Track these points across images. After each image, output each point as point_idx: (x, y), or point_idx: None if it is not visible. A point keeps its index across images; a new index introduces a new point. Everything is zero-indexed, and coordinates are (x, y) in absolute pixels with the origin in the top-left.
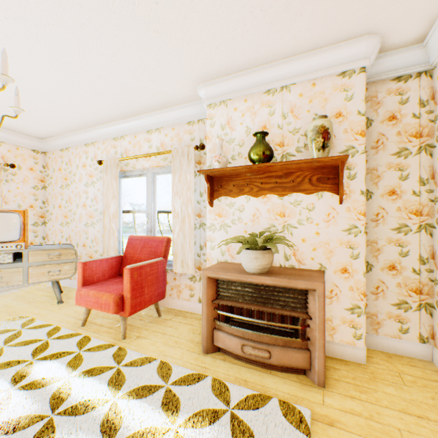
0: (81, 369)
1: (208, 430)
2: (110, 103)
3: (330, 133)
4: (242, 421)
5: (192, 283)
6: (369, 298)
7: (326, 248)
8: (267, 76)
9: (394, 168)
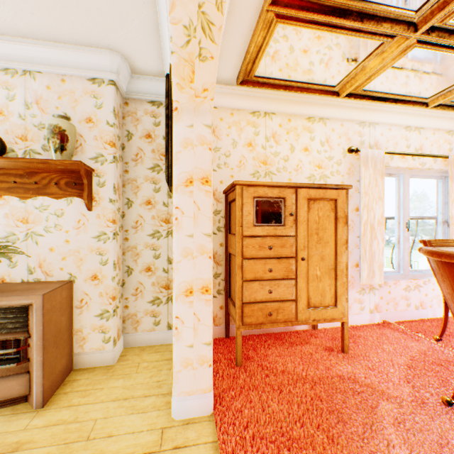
0: None
1: None
2: None
3: (69, 136)
4: None
5: None
6: (131, 300)
7: (77, 257)
8: (2, 51)
9: (150, 180)
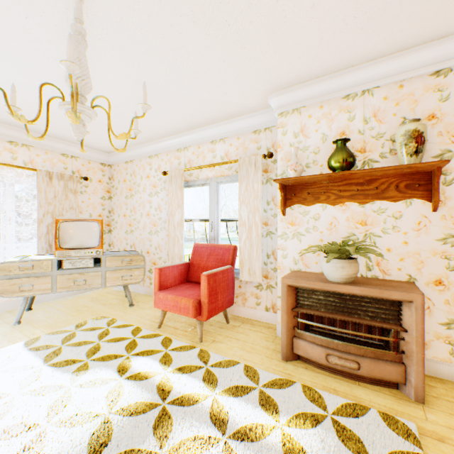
0: (172, 366)
1: (312, 431)
2: (180, 117)
3: (424, 137)
4: (344, 427)
5: (258, 291)
6: None
7: (416, 259)
8: (347, 81)
9: None
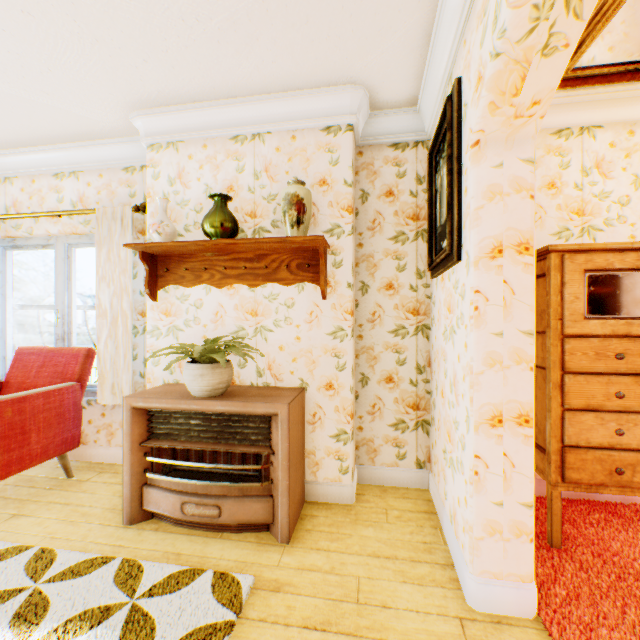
0: None
1: (84, 639)
2: None
3: (306, 205)
4: (149, 613)
5: None
6: (366, 420)
7: (309, 358)
8: (233, 117)
9: (392, 255)
